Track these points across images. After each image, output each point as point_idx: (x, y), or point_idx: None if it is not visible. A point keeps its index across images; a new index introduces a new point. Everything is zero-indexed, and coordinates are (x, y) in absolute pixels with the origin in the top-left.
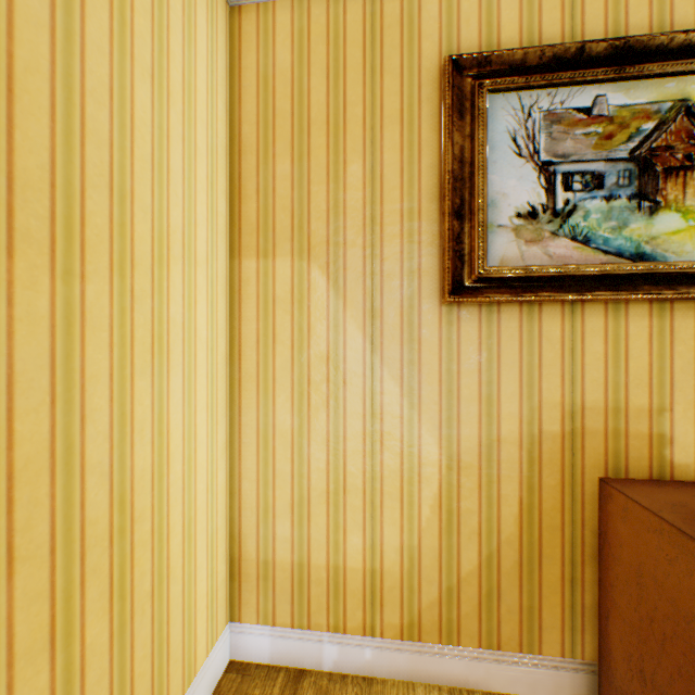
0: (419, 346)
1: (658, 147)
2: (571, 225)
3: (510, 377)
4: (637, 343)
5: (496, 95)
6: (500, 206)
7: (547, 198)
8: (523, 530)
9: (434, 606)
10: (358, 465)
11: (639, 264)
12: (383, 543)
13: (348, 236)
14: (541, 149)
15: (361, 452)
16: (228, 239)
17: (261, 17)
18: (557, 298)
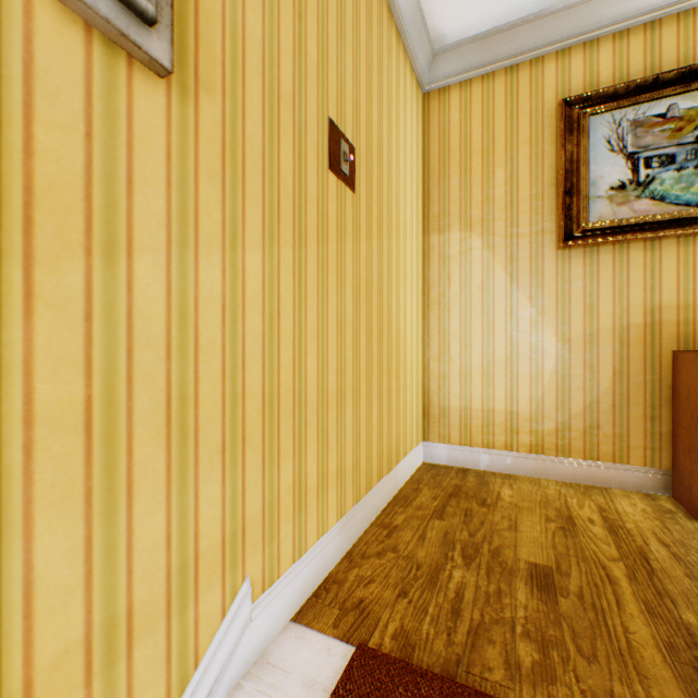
0: (542, 277)
1: None
2: (650, 190)
3: (606, 291)
4: None
5: (595, 116)
6: (597, 185)
7: (632, 175)
8: (615, 386)
9: (552, 433)
10: (502, 350)
11: None
12: (518, 396)
13: (495, 215)
14: (627, 145)
15: (503, 342)
16: (421, 225)
17: (440, 97)
18: (638, 237)
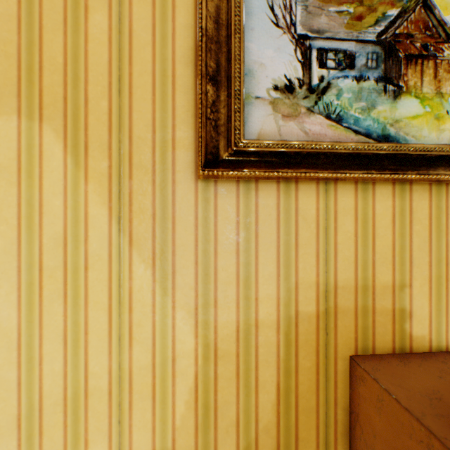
0: (174, 225)
1: (401, 33)
2: (326, 102)
3: (268, 257)
4: (383, 222)
5: None
6: (257, 77)
7: (304, 72)
8: (281, 416)
9: None
10: (103, 363)
11: (386, 144)
12: (133, 449)
13: (90, 96)
14: (298, 21)
15: (106, 348)
16: None
17: None
18: (313, 174)
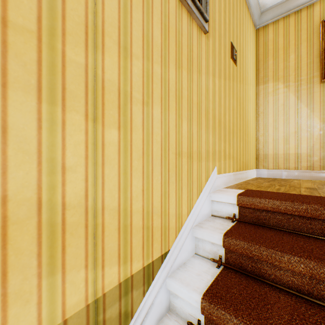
0: (312, 96)
1: None
2: None
3: None
4: None
5: None
6: None
7: None
8: None
9: (317, 161)
10: (293, 128)
11: None
12: (300, 146)
13: (289, 73)
14: None
15: (293, 125)
16: (255, 82)
17: (264, 29)
18: None
